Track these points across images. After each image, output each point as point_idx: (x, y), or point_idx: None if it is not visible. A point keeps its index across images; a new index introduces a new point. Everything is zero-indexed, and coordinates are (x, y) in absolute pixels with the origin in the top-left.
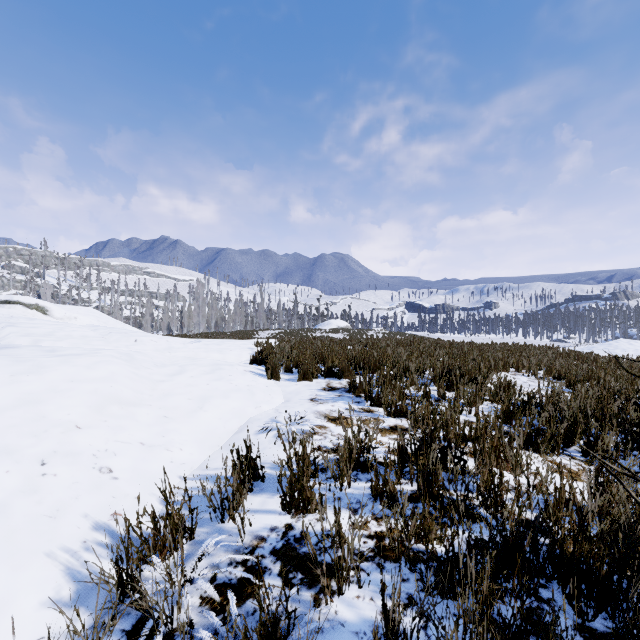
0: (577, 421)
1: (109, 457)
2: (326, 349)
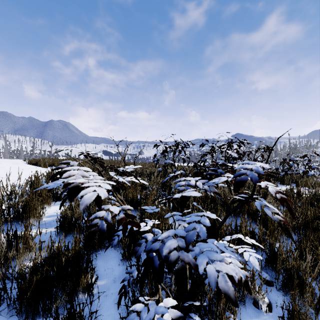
0: (136, 168)
1: (1, 176)
2: (66, 159)
